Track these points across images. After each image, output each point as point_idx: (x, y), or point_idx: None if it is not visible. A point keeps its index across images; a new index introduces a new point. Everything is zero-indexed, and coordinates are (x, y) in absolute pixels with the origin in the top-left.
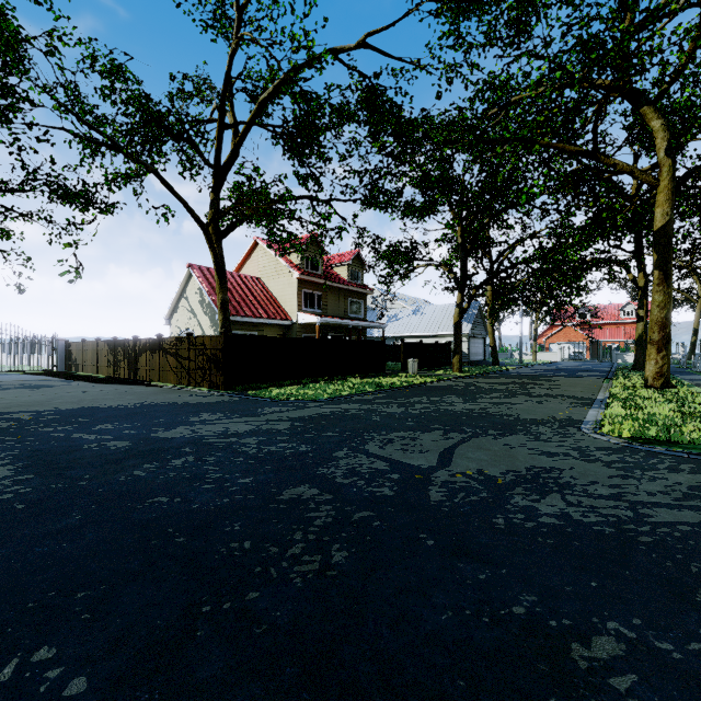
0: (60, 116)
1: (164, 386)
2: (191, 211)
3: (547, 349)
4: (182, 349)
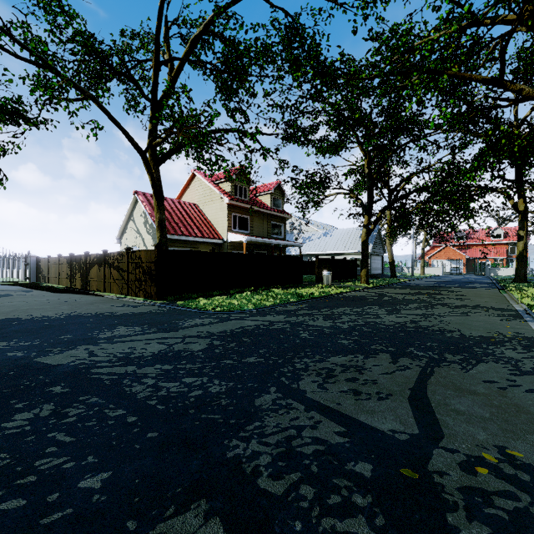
0: None
1: (107, 295)
2: (129, 138)
3: (430, 265)
4: (122, 263)
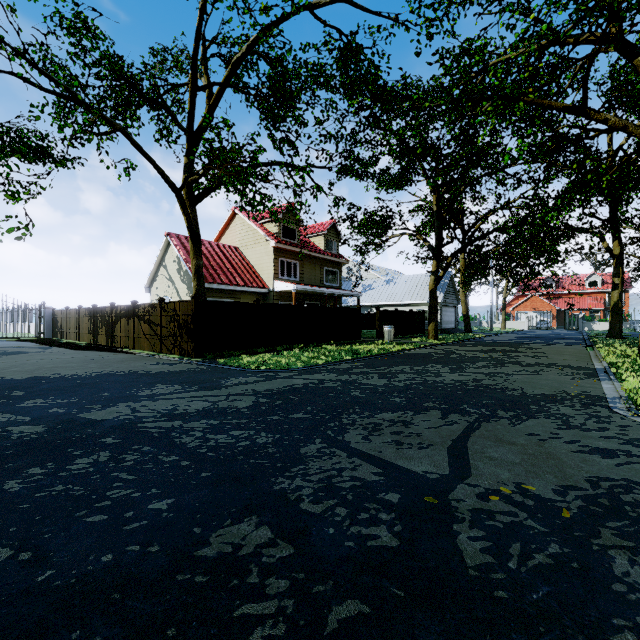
0: (8, 58)
1: (137, 353)
2: (162, 174)
3: (514, 318)
4: (154, 316)
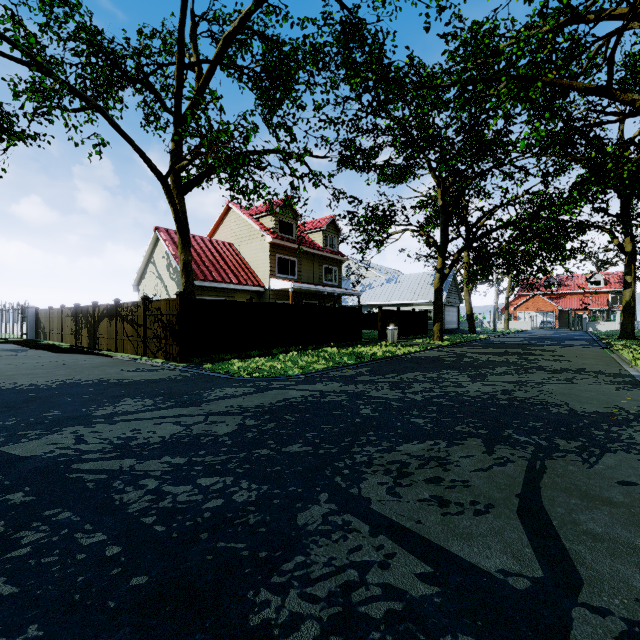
0: None
1: (118, 356)
2: (146, 159)
3: (515, 318)
4: (138, 316)
